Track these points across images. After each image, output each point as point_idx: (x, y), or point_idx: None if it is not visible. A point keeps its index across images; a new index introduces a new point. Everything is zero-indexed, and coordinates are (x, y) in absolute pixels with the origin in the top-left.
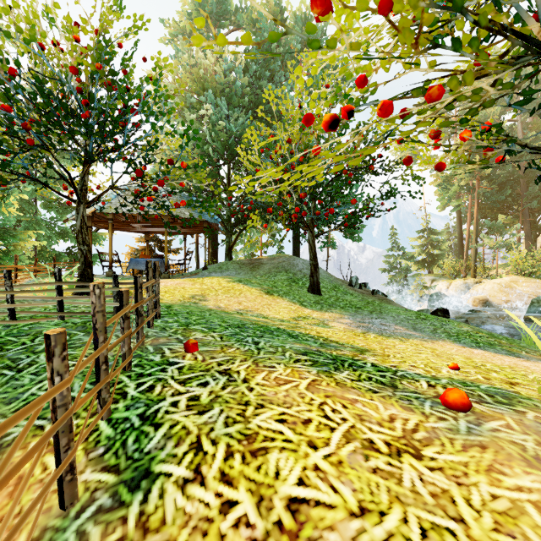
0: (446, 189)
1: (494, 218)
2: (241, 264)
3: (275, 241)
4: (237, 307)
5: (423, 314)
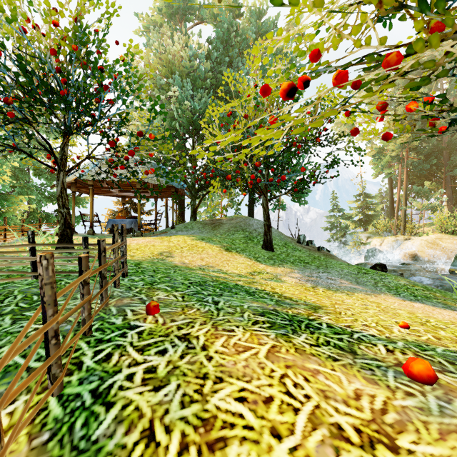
0: (380, 159)
1: (420, 184)
2: (204, 224)
3: (233, 204)
4: (200, 263)
5: (364, 268)
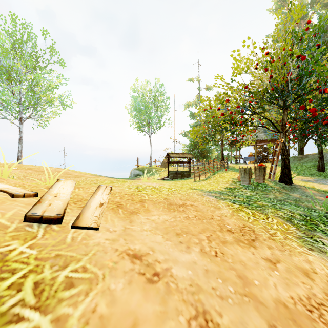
0: None
1: None
2: (295, 157)
3: None
4: None
5: None
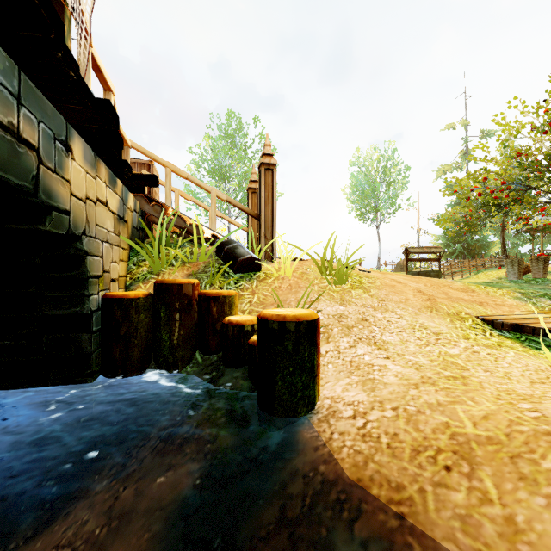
0: None
1: None
2: None
3: None
4: None
5: None
